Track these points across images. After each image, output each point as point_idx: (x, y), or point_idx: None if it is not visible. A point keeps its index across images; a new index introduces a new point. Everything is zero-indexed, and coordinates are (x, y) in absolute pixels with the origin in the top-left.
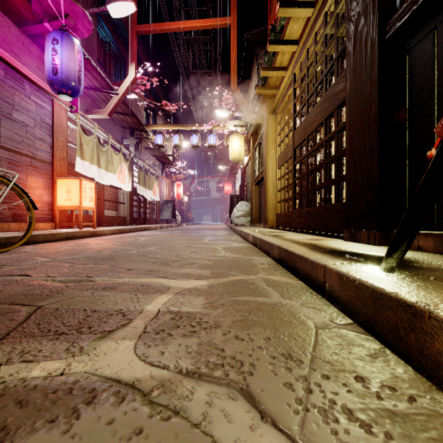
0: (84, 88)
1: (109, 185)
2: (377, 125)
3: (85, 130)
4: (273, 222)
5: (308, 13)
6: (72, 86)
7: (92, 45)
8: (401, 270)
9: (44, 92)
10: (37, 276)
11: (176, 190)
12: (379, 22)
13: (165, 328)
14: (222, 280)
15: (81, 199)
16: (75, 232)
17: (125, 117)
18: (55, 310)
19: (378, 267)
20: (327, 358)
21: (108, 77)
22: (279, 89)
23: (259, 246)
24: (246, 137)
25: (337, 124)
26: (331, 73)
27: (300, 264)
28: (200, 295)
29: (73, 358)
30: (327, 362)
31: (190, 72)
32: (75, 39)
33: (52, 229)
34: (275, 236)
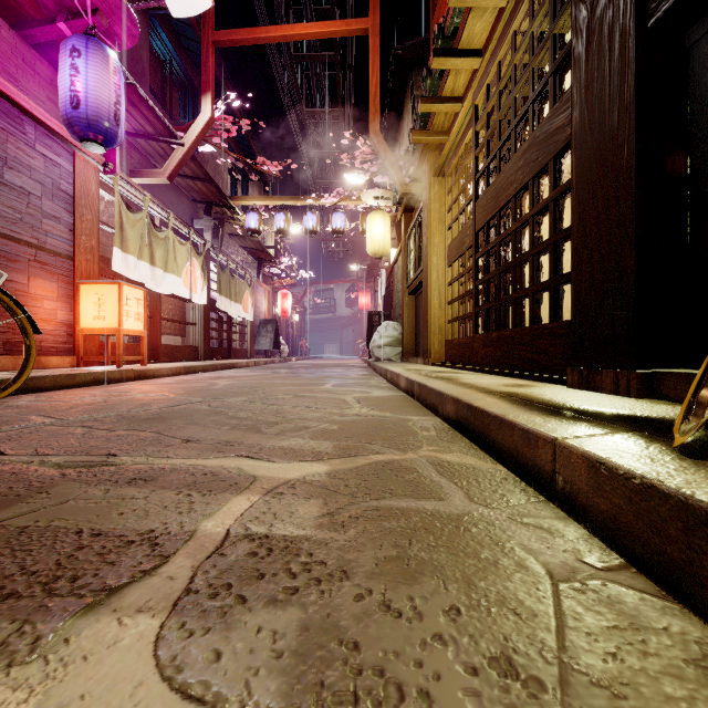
0: (127, 135)
1: (169, 295)
2: (633, 181)
3: (129, 204)
4: (440, 355)
5: (500, 1)
6: (104, 127)
7: (141, 64)
8: None
9: (59, 139)
10: (16, 454)
11: (281, 303)
12: None
13: (234, 580)
14: (355, 463)
15: (120, 317)
16: (109, 371)
17: (197, 183)
18: (19, 532)
19: (667, 446)
20: (600, 674)
21: (168, 118)
22: (449, 134)
23: (419, 397)
24: (393, 217)
25: (553, 185)
26: (541, 99)
27: (500, 433)
28: (312, 497)
29: (5, 674)
30: (602, 686)
31: (302, 111)
32: (109, 49)
33: (72, 367)
34: (446, 379)
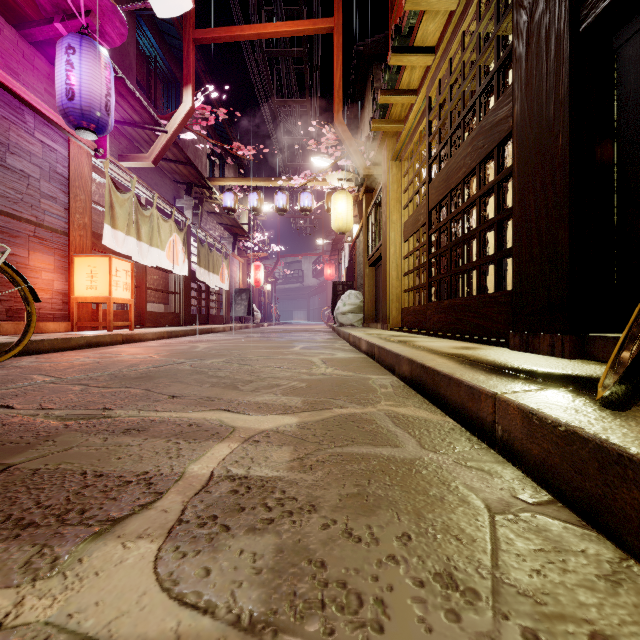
0: (116, 123)
1: (154, 267)
2: (567, 167)
3: (118, 185)
4: (397, 321)
5: (451, 5)
6: (96, 117)
7: (129, 59)
8: (636, 405)
9: (56, 127)
10: (23, 408)
11: (254, 274)
12: (570, 3)
13: (219, 512)
14: (321, 416)
15: (110, 287)
16: (100, 336)
17: (178, 166)
18: (32, 473)
19: (590, 399)
20: (525, 586)
21: (153, 108)
22: (406, 123)
23: (378, 358)
24: (355, 196)
25: (498, 170)
26: (487, 92)
27: (448, 390)
28: (284, 444)
29: (31, 586)
30: (527, 595)
31: (273, 101)
32: (100, 47)
33: (67, 331)
34: (402, 342)
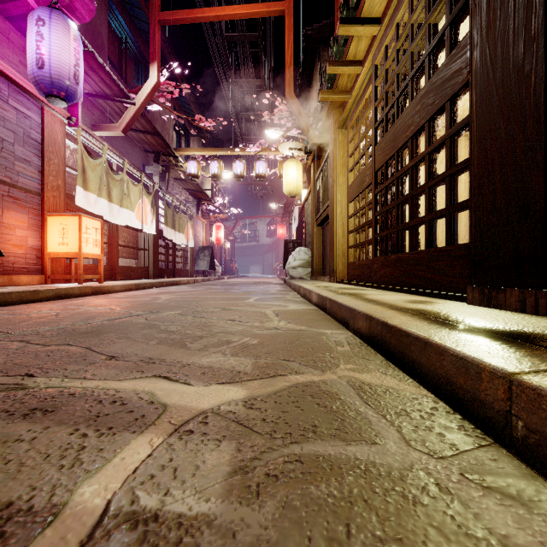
0: (89, 96)
1: (125, 226)
2: (542, 107)
3: (91, 151)
4: (343, 274)
5: None
6: (65, 85)
7: (101, 39)
8: None
9: (29, 96)
10: None
11: (216, 233)
12: None
13: None
14: (273, 386)
15: (80, 243)
16: (69, 288)
17: (147, 136)
18: None
19: None
20: None
21: (124, 84)
22: (352, 92)
23: (329, 311)
24: (304, 164)
25: (450, 124)
26: (437, 50)
27: (423, 356)
28: (224, 438)
29: None
30: None
31: (232, 81)
32: (69, 20)
33: (40, 284)
34: (353, 295)
